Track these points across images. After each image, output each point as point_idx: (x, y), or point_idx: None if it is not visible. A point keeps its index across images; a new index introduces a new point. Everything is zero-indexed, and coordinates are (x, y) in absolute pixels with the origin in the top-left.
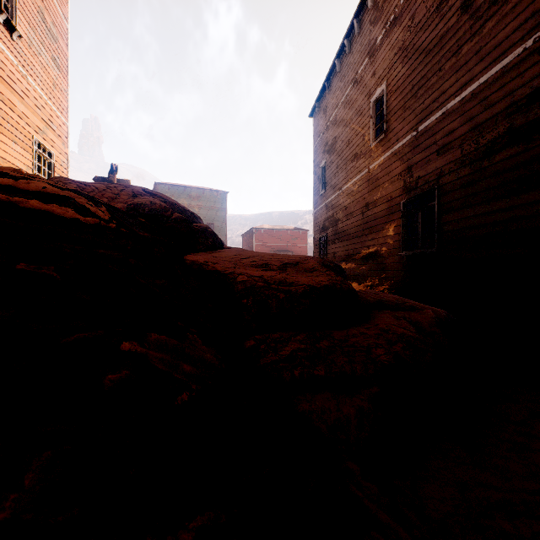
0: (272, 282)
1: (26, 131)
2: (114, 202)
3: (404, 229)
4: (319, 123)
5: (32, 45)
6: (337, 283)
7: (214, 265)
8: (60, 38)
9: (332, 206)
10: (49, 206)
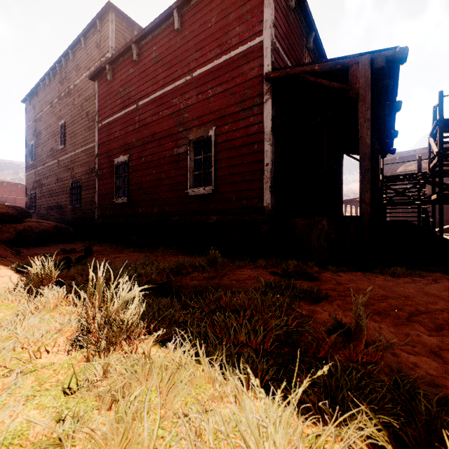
0: None
1: None
2: None
3: (72, 195)
4: (30, 112)
5: None
6: (11, 212)
7: None
8: None
9: (39, 174)
10: None
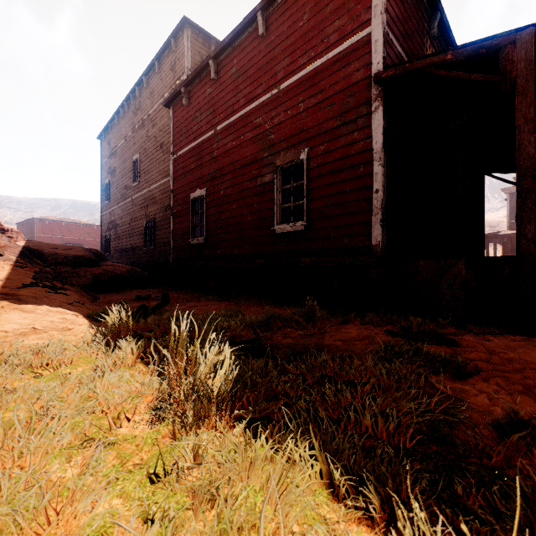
0: (59, 253)
1: None
2: None
3: (146, 236)
4: (105, 148)
5: None
6: (88, 255)
7: (33, 247)
8: None
9: (113, 214)
10: None
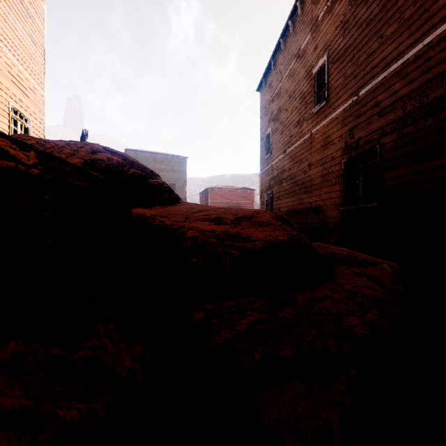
0: (225, 237)
1: (2, 97)
2: (71, 157)
3: (345, 186)
4: (265, 96)
5: (8, 20)
6: (295, 238)
7: (163, 218)
8: (36, 17)
9: (276, 167)
10: None
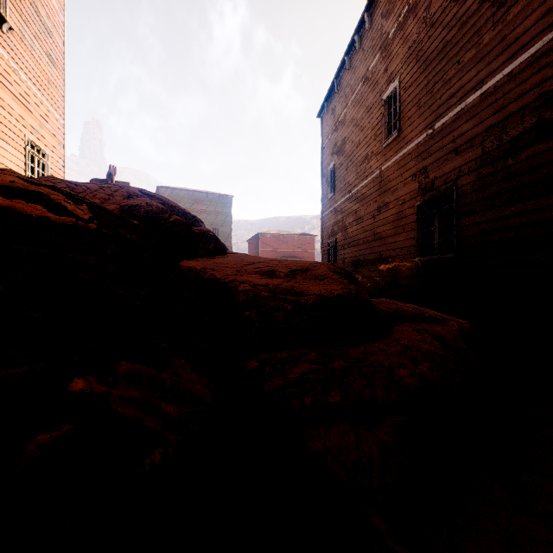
0: (278, 291)
1: (18, 129)
2: (106, 203)
3: (419, 234)
4: (327, 124)
5: (24, 38)
6: (352, 293)
7: (213, 272)
8: (55, 33)
9: (341, 210)
10: (13, 202)
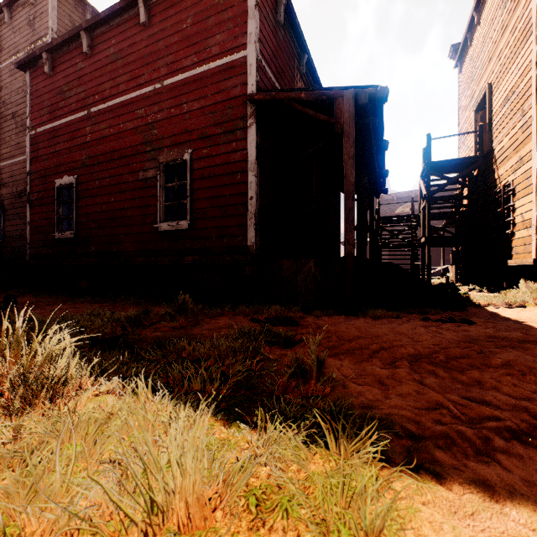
0: None
1: None
2: None
3: None
4: None
5: None
6: None
7: None
8: None
9: None
10: None
